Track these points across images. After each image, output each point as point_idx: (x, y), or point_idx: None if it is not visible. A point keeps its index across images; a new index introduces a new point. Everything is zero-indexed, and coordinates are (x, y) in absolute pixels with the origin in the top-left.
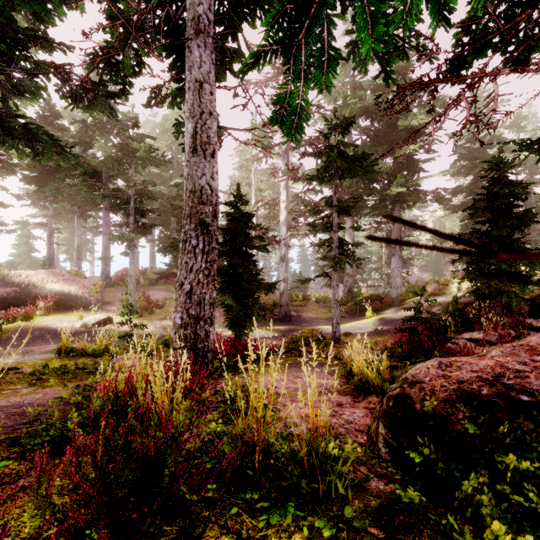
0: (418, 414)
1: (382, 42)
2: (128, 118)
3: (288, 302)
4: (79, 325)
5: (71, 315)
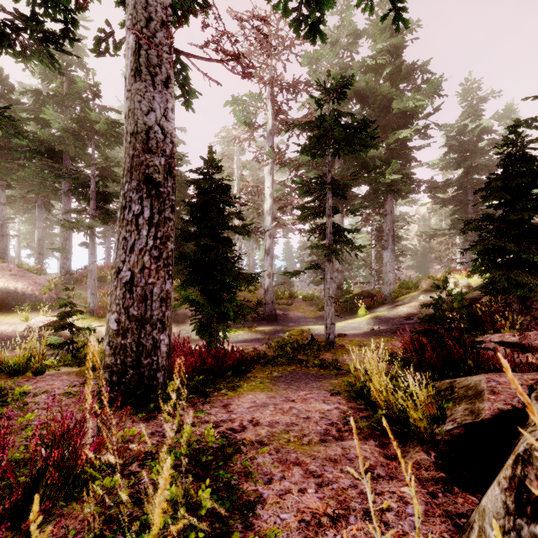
0: None
1: None
2: (87, 85)
3: (273, 300)
4: (22, 328)
5: (15, 316)
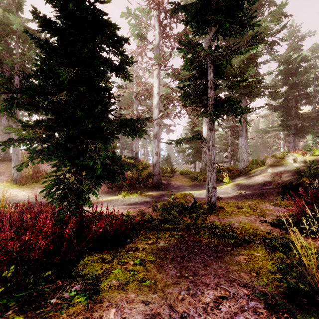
0: None
1: None
2: None
3: (159, 172)
4: None
5: None
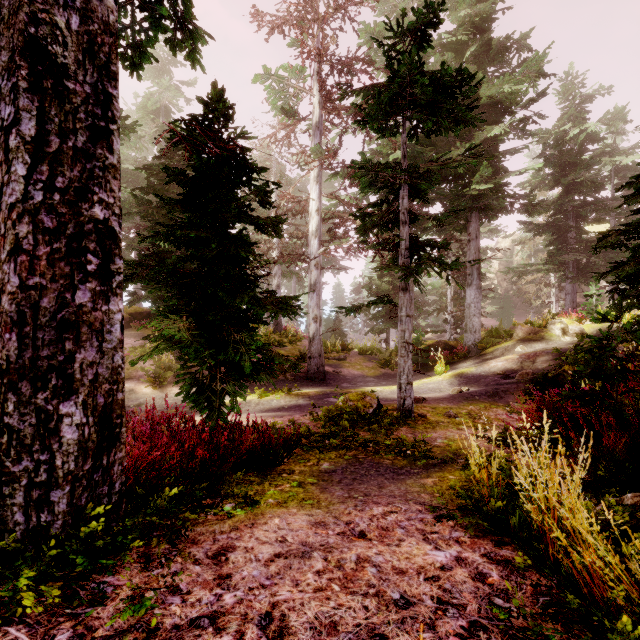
0: None
1: None
2: None
3: (321, 352)
4: None
5: None
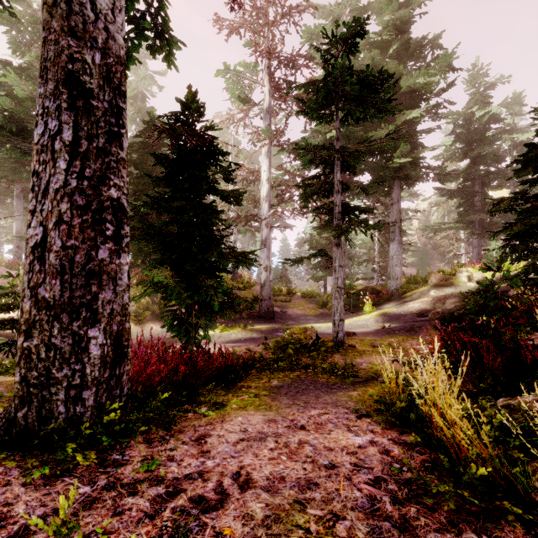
0: None
1: None
2: None
3: (270, 295)
4: None
5: None
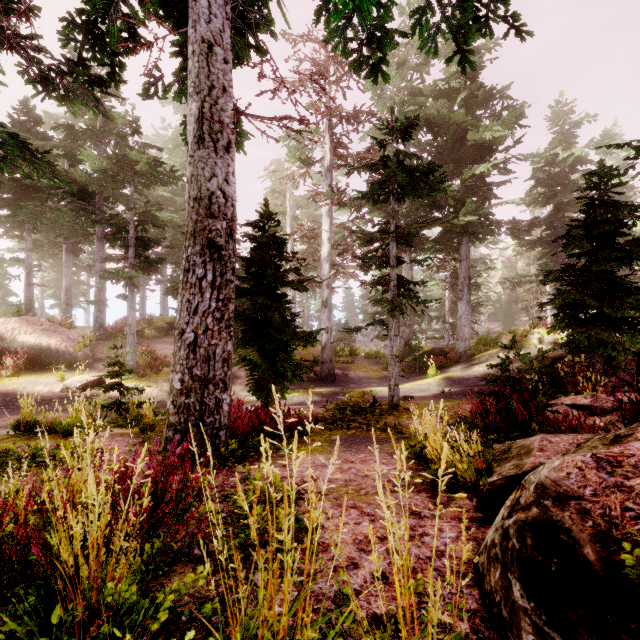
0: (595, 572)
1: (459, 10)
2: (126, 121)
3: (331, 358)
4: (59, 389)
5: (49, 375)
